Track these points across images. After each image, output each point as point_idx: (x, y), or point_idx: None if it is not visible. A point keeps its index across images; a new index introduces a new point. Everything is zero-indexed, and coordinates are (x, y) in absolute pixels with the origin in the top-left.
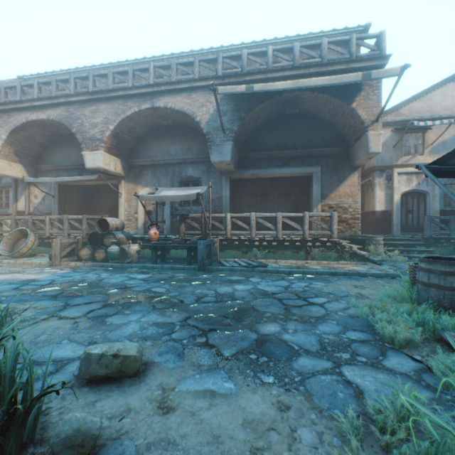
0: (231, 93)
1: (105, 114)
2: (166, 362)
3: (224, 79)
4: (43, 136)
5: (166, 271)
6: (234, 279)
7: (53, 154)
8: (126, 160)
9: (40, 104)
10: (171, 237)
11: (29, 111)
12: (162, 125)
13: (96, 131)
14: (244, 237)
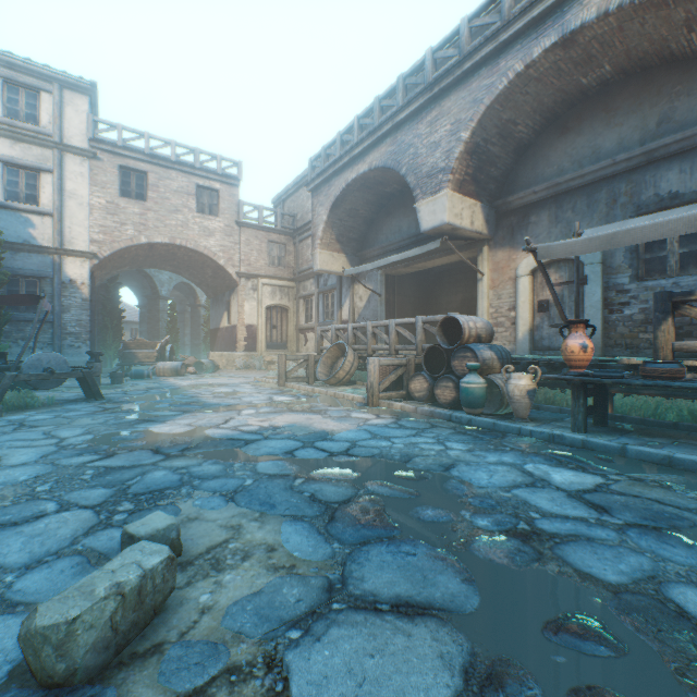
0: None
1: (453, 114)
2: None
3: None
4: (366, 206)
5: (640, 467)
6: None
7: (379, 231)
8: (492, 203)
9: (359, 151)
10: (614, 359)
11: (348, 169)
12: (578, 91)
13: (436, 156)
14: None
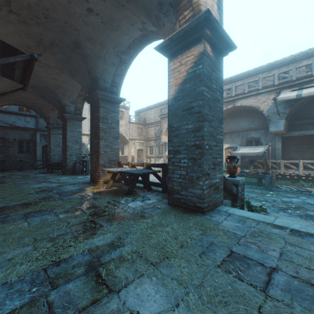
0: (285, 100)
1: None
2: (273, 212)
3: (278, 86)
4: None
5: (247, 188)
6: (289, 196)
7: None
8: None
9: None
10: (243, 171)
11: None
12: (236, 111)
13: None
14: (293, 174)
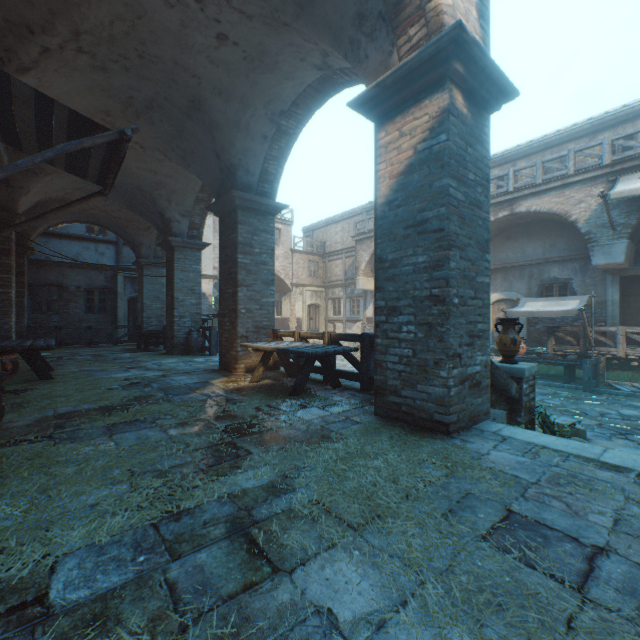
0: (629, 196)
1: None
2: (600, 439)
3: (613, 167)
4: None
5: (540, 387)
6: (637, 405)
7: None
8: None
9: None
10: (532, 349)
11: None
12: (516, 224)
13: None
14: None
